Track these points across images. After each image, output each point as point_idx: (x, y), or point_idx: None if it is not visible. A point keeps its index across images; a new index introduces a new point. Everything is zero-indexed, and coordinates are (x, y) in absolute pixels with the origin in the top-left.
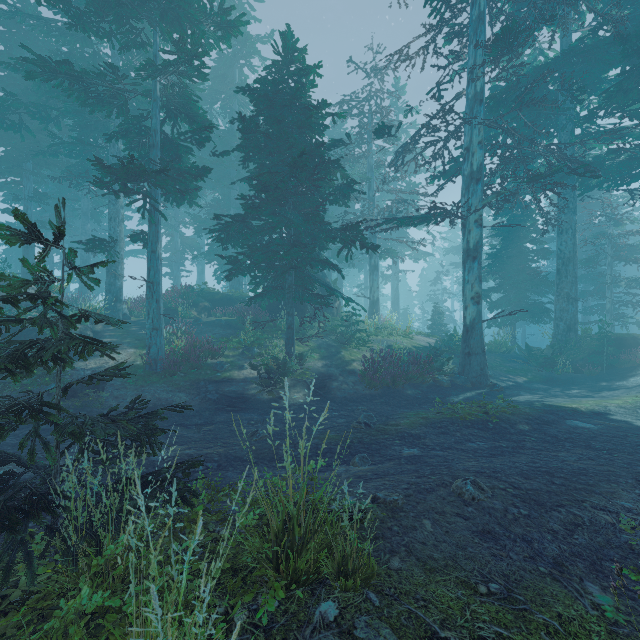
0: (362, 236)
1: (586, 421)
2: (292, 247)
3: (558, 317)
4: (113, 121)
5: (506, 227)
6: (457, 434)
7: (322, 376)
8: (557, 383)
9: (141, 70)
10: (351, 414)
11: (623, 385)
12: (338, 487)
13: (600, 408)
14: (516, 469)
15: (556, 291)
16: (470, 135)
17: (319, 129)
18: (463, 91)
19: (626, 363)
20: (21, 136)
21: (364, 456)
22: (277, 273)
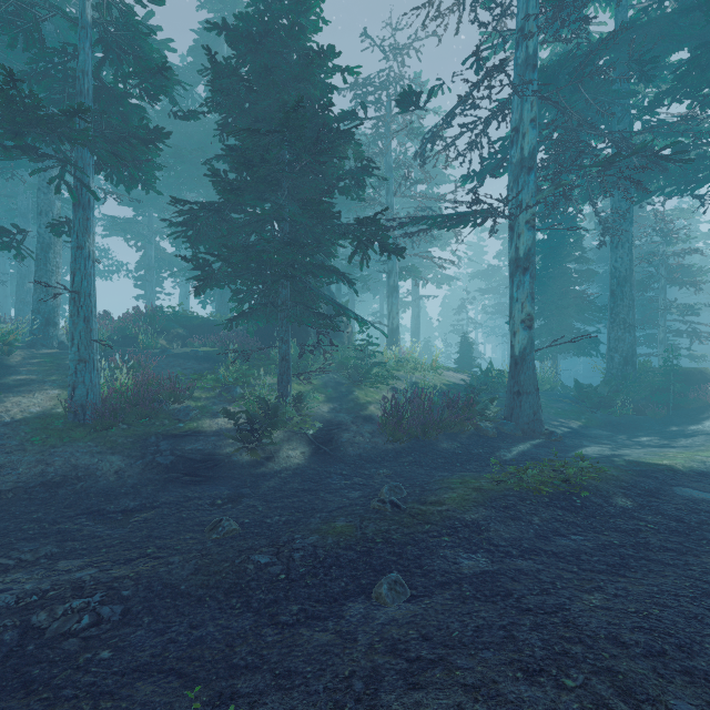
0: (383, 233)
1: (700, 488)
2: (285, 245)
3: (613, 348)
4: None
5: (547, 243)
6: (535, 520)
7: (328, 425)
8: (618, 428)
9: None
10: (369, 482)
11: (700, 430)
12: (351, 704)
13: (699, 465)
14: (706, 628)
15: (610, 317)
16: (520, 111)
17: (324, 91)
18: (510, 56)
19: (694, 402)
20: None
21: (397, 579)
22: (266, 284)
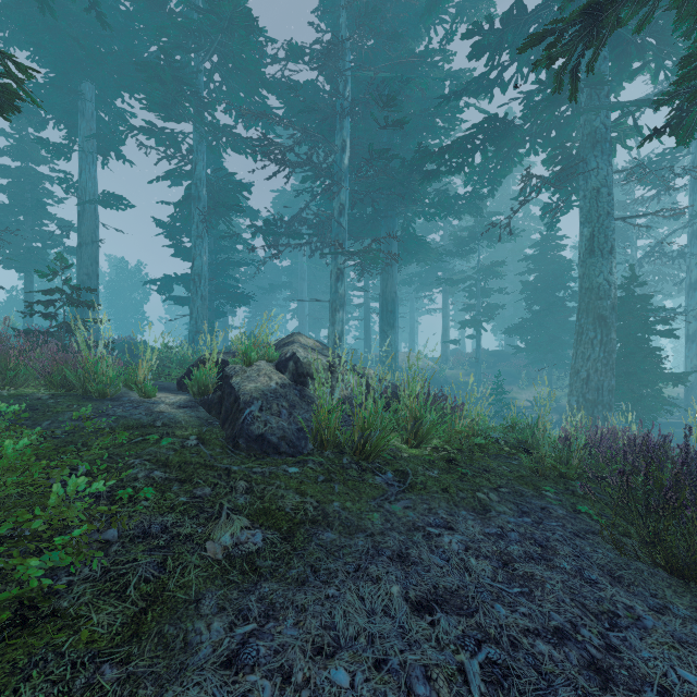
0: None
1: None
2: (550, 342)
3: None
4: (445, 265)
5: None
6: None
7: None
8: None
9: (476, 271)
10: None
11: None
12: None
13: None
14: None
15: None
16: (689, 258)
17: (568, 270)
18: (687, 225)
19: None
20: (409, 286)
21: None
22: (541, 353)
